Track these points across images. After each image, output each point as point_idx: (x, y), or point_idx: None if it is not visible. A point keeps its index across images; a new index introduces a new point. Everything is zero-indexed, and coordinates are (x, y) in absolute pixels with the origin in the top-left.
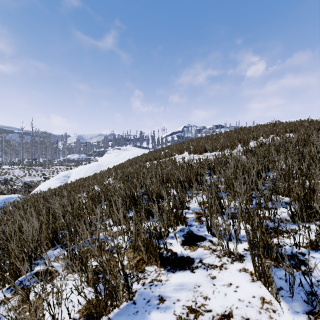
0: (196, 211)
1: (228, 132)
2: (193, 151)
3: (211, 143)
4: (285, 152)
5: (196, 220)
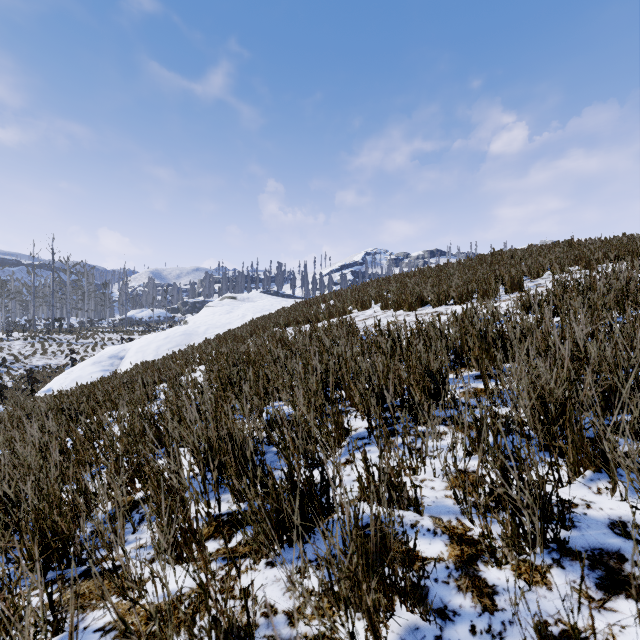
0: (447, 522)
1: (466, 262)
2: (394, 304)
3: (431, 285)
4: None
5: (461, 578)
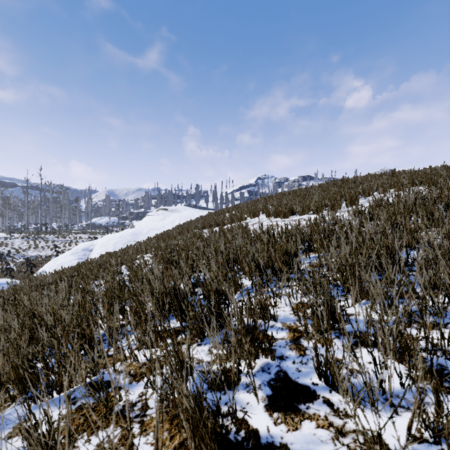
0: (289, 324)
1: (324, 185)
2: (274, 213)
3: (299, 201)
4: (427, 216)
5: (292, 345)
